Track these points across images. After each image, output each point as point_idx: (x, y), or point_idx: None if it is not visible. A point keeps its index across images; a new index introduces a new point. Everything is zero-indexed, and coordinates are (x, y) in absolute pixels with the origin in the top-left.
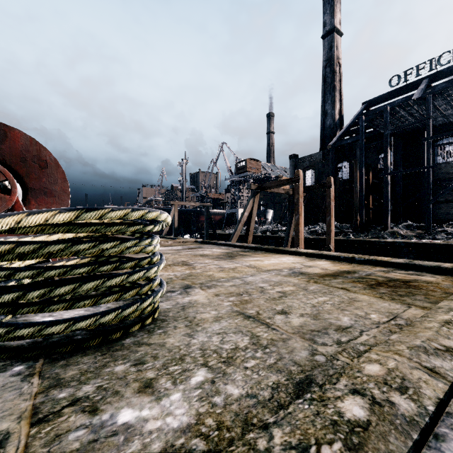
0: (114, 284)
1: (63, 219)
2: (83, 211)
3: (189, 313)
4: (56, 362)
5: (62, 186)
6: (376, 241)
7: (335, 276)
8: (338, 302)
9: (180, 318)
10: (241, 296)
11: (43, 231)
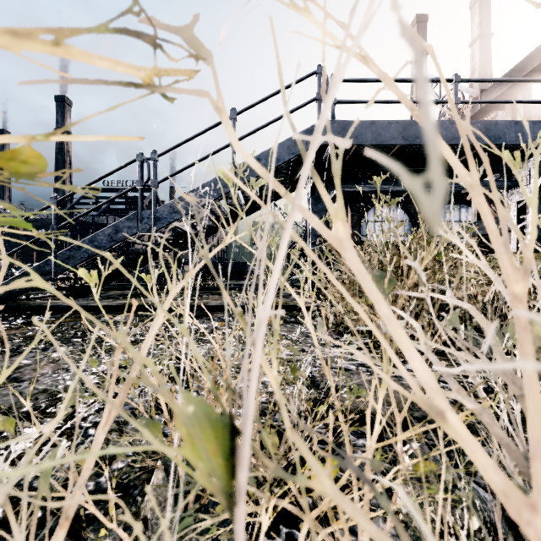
0: None
1: None
2: None
3: None
4: None
5: None
6: None
7: None
8: None
9: None
10: None
11: None
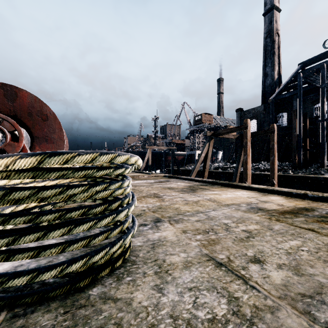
0: (81, 231)
1: (24, 164)
2: (46, 156)
3: (158, 254)
4: (16, 320)
5: (59, 134)
6: (315, 177)
7: (295, 213)
8: (314, 249)
9: (149, 260)
10: (207, 234)
11: (8, 177)
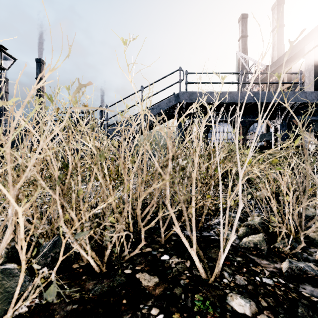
0: None
1: None
2: None
3: None
4: None
5: None
6: None
7: None
8: None
9: None
10: None
11: None
